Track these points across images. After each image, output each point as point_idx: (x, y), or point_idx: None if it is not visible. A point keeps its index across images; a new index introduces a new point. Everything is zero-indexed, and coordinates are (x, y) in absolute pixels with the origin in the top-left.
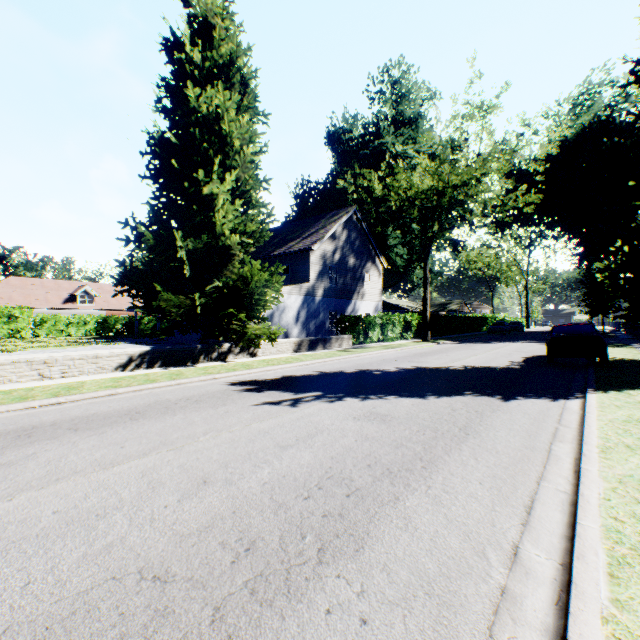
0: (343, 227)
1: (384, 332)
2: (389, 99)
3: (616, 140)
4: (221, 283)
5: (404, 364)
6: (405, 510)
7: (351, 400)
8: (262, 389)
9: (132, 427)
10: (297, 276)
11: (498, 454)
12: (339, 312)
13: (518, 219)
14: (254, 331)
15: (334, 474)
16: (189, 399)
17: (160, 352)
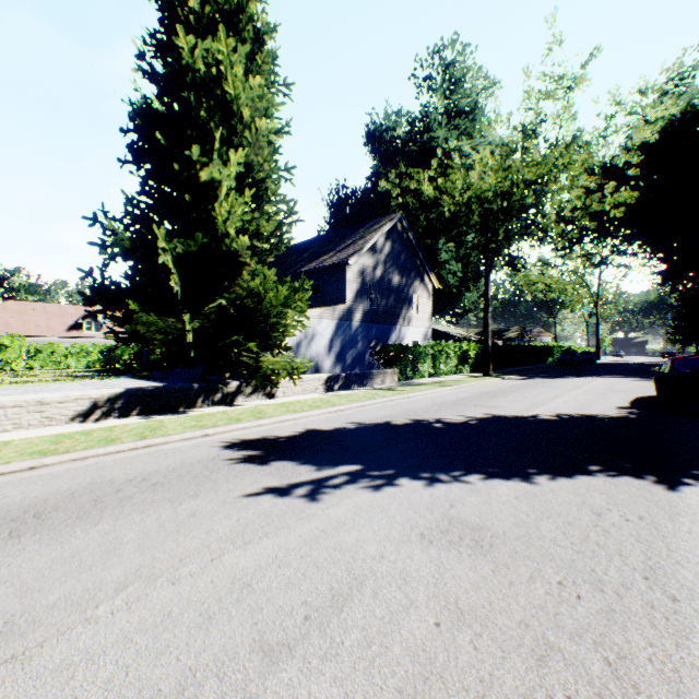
0: (386, 238)
1: (436, 365)
2: (440, 87)
3: None
4: (224, 301)
5: (472, 410)
6: None
7: (409, 485)
8: (268, 457)
9: None
10: (330, 297)
11: None
12: (381, 340)
13: (591, 231)
14: (271, 365)
15: None
16: (145, 479)
17: (139, 394)
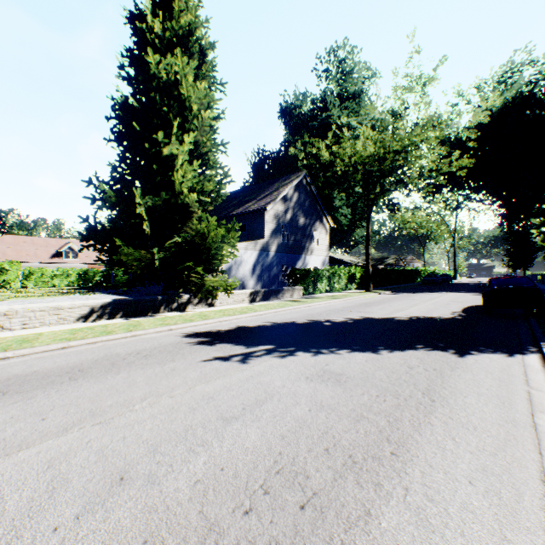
0: (294, 190)
1: (331, 283)
2: (335, 77)
3: (537, 112)
4: (180, 238)
5: (351, 314)
6: (382, 538)
7: (303, 355)
8: (214, 342)
9: (66, 390)
10: (253, 233)
11: (477, 431)
12: (290, 266)
13: (448, 184)
14: (212, 283)
15: (284, 465)
16: (139, 353)
17: (121, 303)
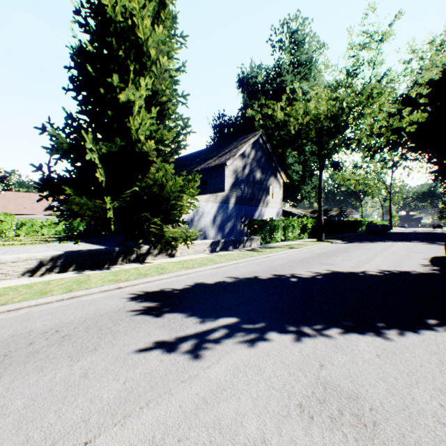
0: (251, 147)
1: (285, 233)
2: (288, 47)
3: None
4: (137, 188)
5: (316, 267)
6: None
7: (279, 339)
8: (163, 309)
9: None
10: (214, 187)
11: None
12: (248, 217)
13: (388, 144)
14: (171, 234)
15: None
16: (58, 331)
17: (74, 255)
